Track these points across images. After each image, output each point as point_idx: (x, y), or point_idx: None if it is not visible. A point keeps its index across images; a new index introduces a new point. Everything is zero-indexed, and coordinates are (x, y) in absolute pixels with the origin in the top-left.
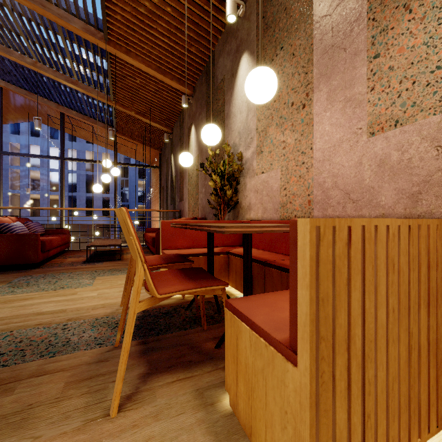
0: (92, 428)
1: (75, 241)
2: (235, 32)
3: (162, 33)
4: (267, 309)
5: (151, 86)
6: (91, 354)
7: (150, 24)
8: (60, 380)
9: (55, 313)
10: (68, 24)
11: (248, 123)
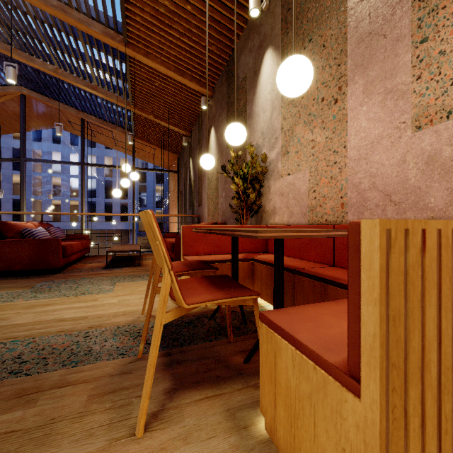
0: (118, 449)
1: (94, 246)
2: (258, 28)
3: (182, 33)
4: (310, 324)
5: (170, 89)
6: (114, 365)
7: (170, 24)
8: (83, 392)
9: (77, 320)
10: (88, 28)
11: (273, 122)
